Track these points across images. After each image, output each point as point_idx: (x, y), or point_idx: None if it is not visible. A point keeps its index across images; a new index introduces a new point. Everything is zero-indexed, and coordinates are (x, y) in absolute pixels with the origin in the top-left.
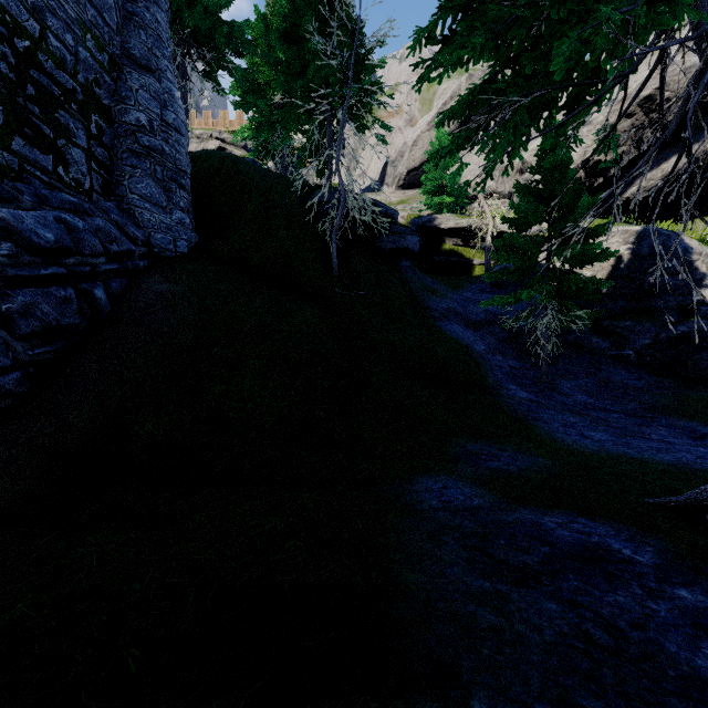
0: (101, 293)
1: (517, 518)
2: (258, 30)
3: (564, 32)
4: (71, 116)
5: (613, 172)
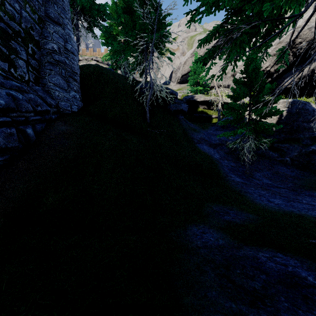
0: (30, 131)
1: (244, 253)
2: (113, 9)
3: None
4: (18, 44)
5: (275, 75)
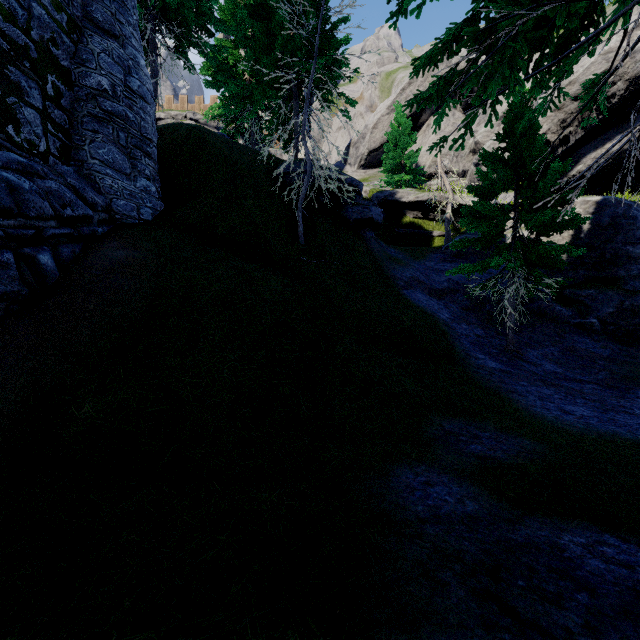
0: (47, 259)
1: (527, 536)
2: (228, 12)
3: None
4: (23, 74)
5: (560, 151)
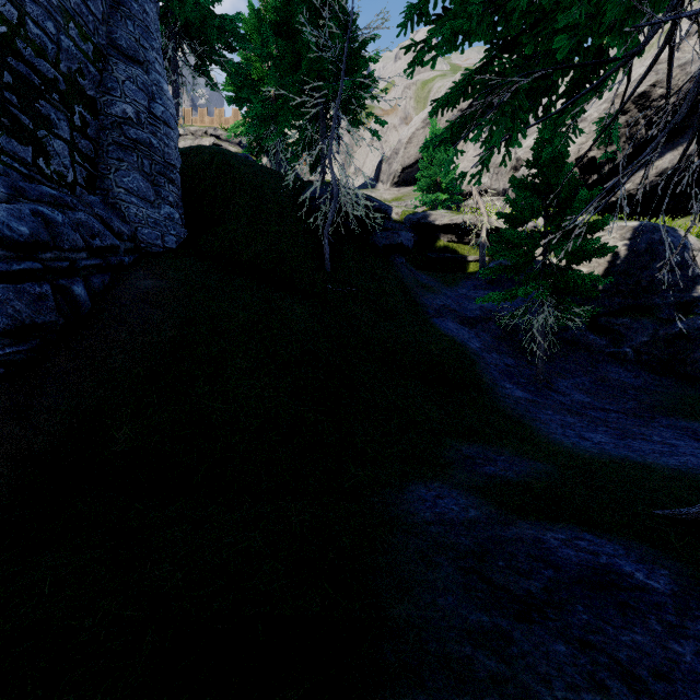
0: (80, 290)
1: (516, 533)
2: (251, 25)
3: (568, 5)
4: (52, 107)
5: (607, 168)
